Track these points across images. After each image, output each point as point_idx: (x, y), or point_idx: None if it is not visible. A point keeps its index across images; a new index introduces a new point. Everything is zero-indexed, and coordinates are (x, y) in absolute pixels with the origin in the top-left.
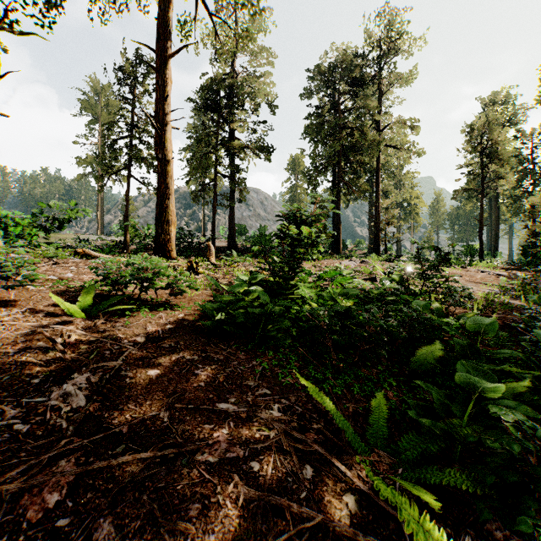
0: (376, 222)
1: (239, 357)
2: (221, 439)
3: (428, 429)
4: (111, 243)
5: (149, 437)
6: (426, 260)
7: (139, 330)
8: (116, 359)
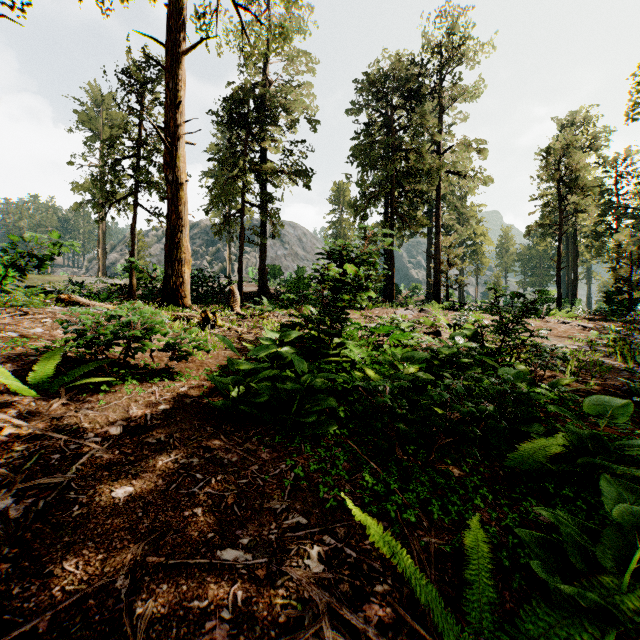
0: (436, 263)
1: (261, 457)
2: (218, 635)
3: (565, 597)
4: (113, 286)
5: (85, 639)
6: (507, 311)
7: (116, 414)
8: (66, 469)
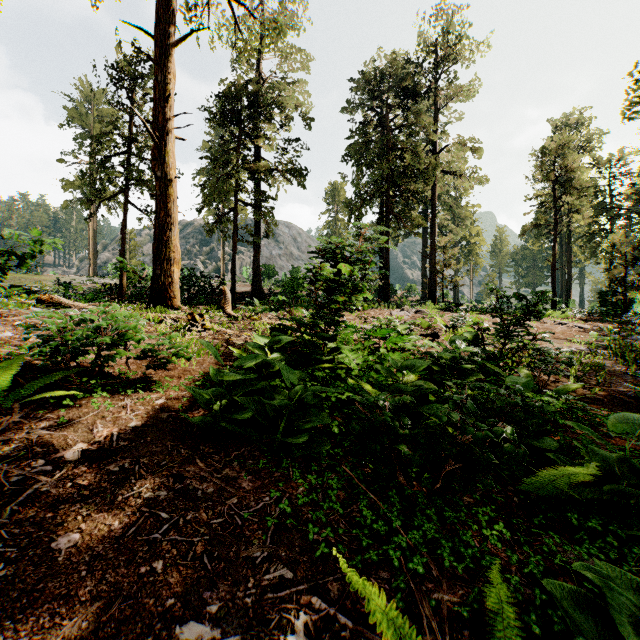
0: (432, 263)
1: (242, 486)
2: None
3: None
4: (103, 286)
5: None
6: (509, 313)
7: (77, 434)
8: (1, 510)
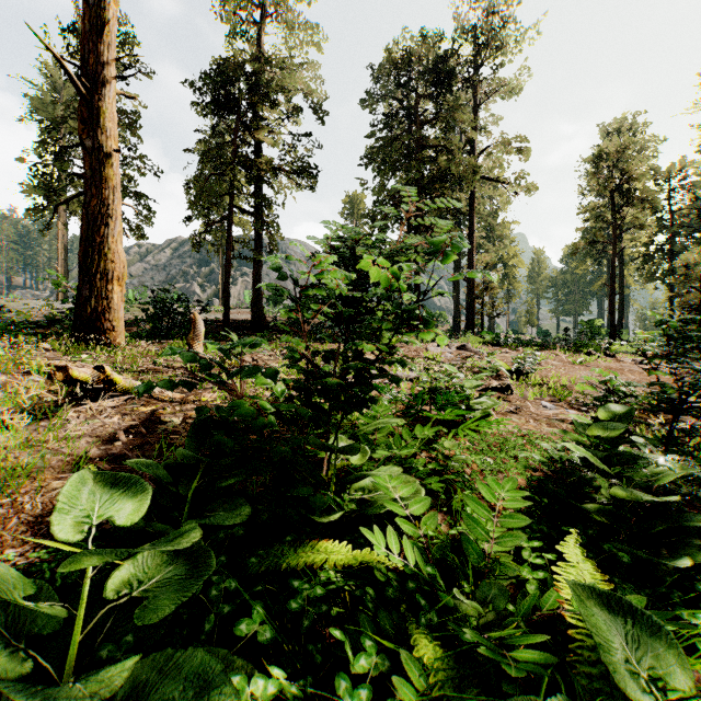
0: (470, 287)
1: None
2: None
3: None
4: (62, 313)
5: None
6: (694, 368)
7: None
8: None
